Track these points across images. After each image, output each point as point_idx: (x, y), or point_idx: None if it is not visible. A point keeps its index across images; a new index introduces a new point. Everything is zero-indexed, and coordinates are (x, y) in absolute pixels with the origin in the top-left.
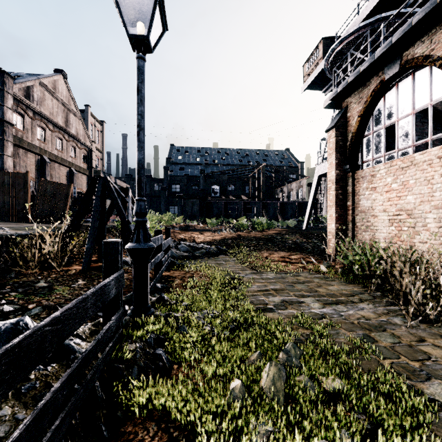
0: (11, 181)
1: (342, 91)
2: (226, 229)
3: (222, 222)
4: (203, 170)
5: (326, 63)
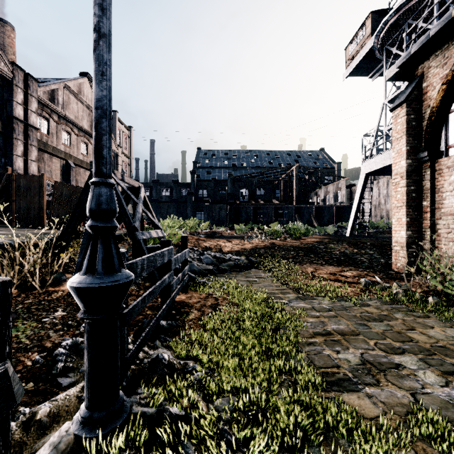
0: (27, 185)
1: (417, 52)
2: (256, 236)
3: (251, 228)
4: (231, 173)
5: (376, 40)
